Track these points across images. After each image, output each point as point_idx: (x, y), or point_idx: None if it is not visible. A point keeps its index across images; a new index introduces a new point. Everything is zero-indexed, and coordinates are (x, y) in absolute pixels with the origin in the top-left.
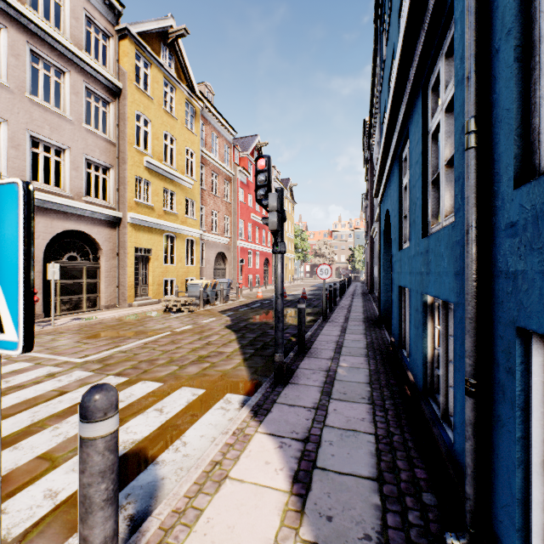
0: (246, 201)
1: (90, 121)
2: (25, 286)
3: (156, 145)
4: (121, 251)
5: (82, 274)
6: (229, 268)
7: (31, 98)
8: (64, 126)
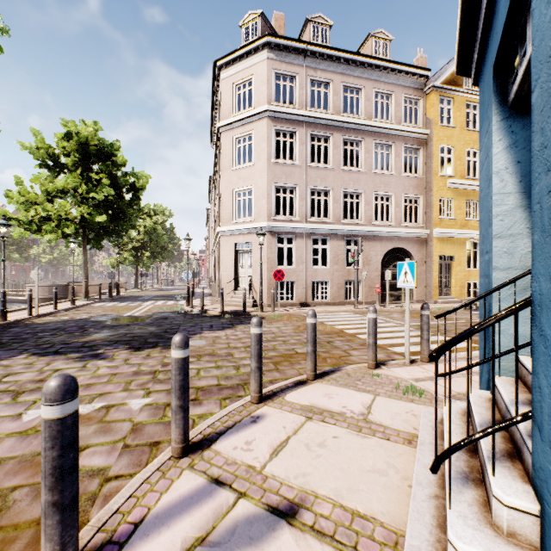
0: None
1: (405, 166)
2: (415, 277)
3: (458, 165)
4: (428, 259)
5: None
6: None
7: (374, 172)
8: (390, 180)
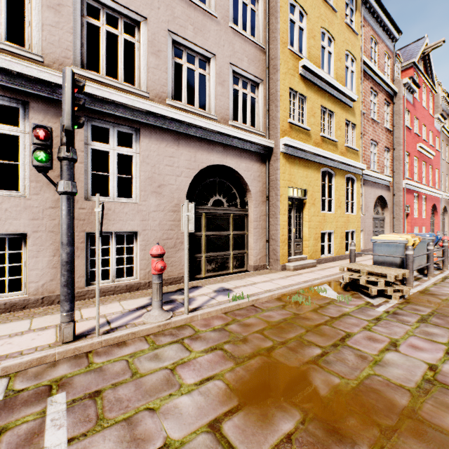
0: (411, 126)
1: None
2: None
3: (312, 47)
4: (272, 193)
5: (228, 223)
6: (388, 217)
7: None
8: (208, 26)
